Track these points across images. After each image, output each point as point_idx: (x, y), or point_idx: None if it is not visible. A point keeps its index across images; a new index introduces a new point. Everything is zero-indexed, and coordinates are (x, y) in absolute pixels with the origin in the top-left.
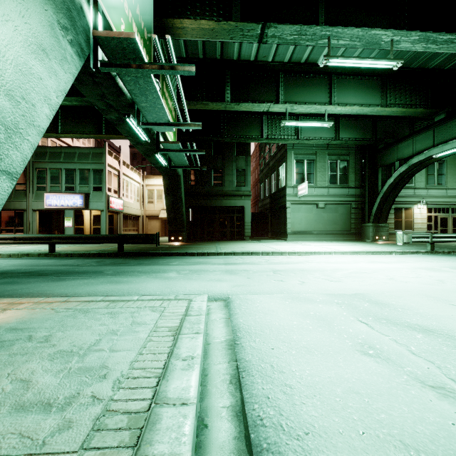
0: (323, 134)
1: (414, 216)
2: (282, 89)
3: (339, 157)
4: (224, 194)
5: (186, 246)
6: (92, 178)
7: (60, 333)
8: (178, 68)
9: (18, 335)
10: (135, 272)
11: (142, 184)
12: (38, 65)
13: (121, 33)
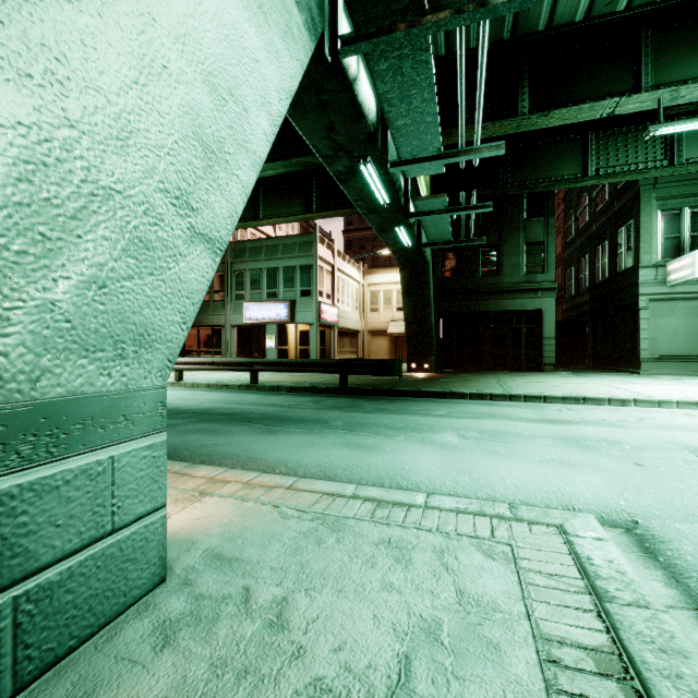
0: None
1: None
2: (648, 61)
3: None
4: (502, 290)
5: (441, 379)
6: (298, 278)
7: (304, 598)
8: (495, 1)
9: (224, 579)
10: (380, 427)
11: (362, 284)
12: (252, 35)
13: None
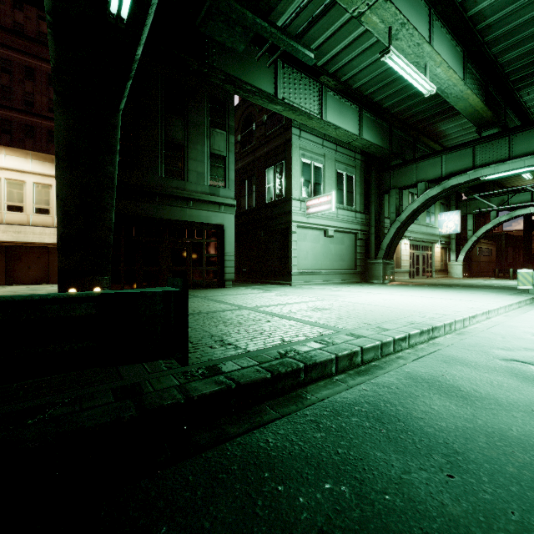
0: (348, 126)
1: (402, 252)
2: None
3: (347, 168)
4: (189, 198)
5: None
6: None
7: None
8: None
9: None
10: None
11: None
12: None
13: None
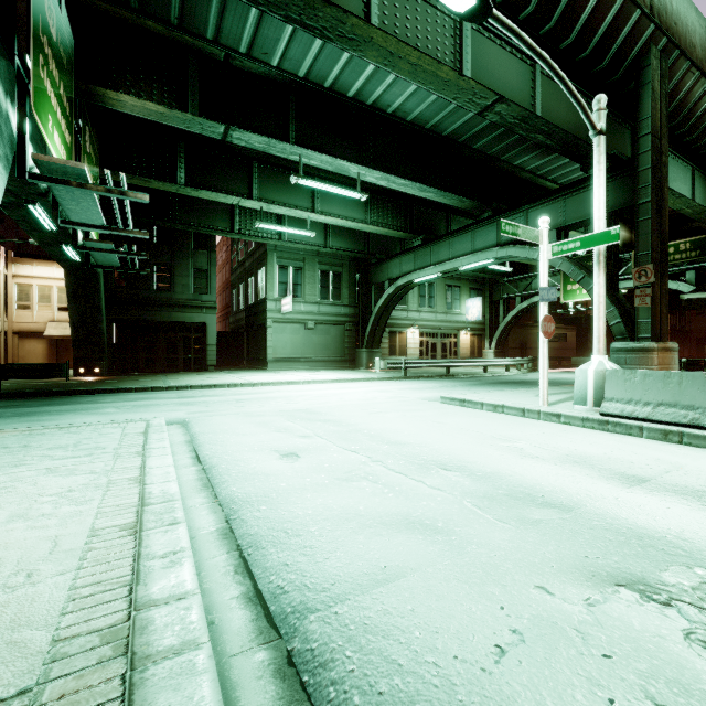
0: (312, 238)
1: (407, 340)
2: (256, 182)
3: (331, 267)
4: (175, 304)
5: (112, 381)
6: None
7: (35, 443)
8: (129, 194)
9: None
10: (52, 412)
11: (3, 274)
12: None
13: (68, 162)
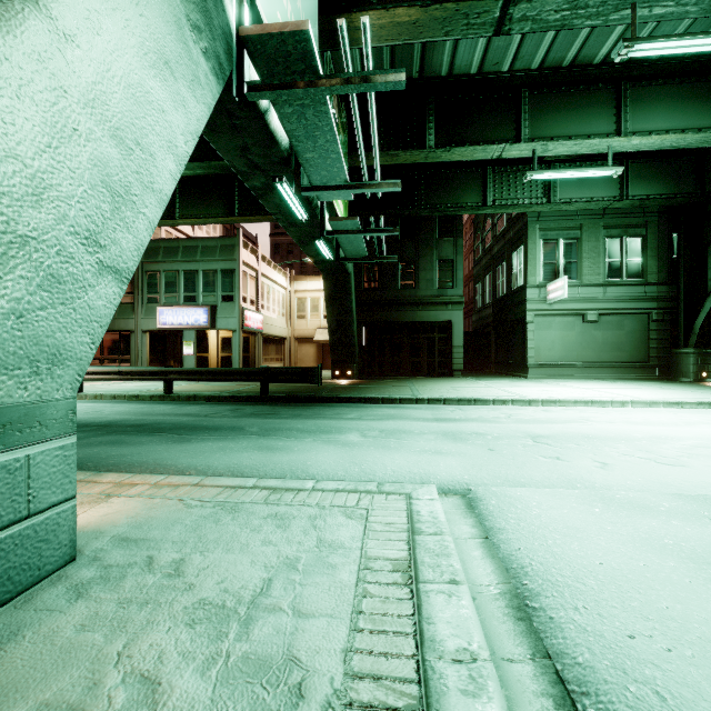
0: (597, 191)
1: None
2: (526, 117)
3: (626, 230)
4: (419, 302)
5: (360, 386)
6: (220, 283)
7: (199, 557)
8: (375, 80)
9: (130, 553)
10: (293, 431)
11: (288, 290)
12: (158, 89)
13: (285, 25)
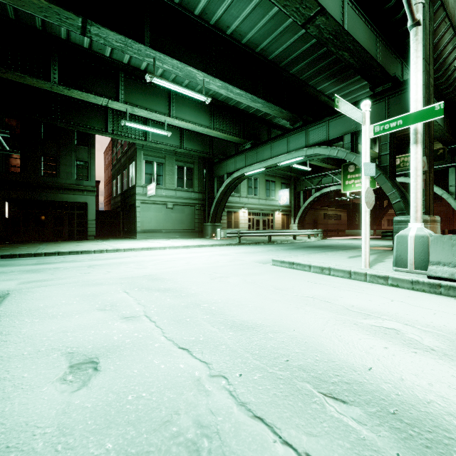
0: (170, 141)
1: (240, 218)
2: (122, 88)
3: (185, 164)
4: (60, 187)
5: None
6: None
7: None
8: None
9: None
10: None
11: None
12: None
13: None
